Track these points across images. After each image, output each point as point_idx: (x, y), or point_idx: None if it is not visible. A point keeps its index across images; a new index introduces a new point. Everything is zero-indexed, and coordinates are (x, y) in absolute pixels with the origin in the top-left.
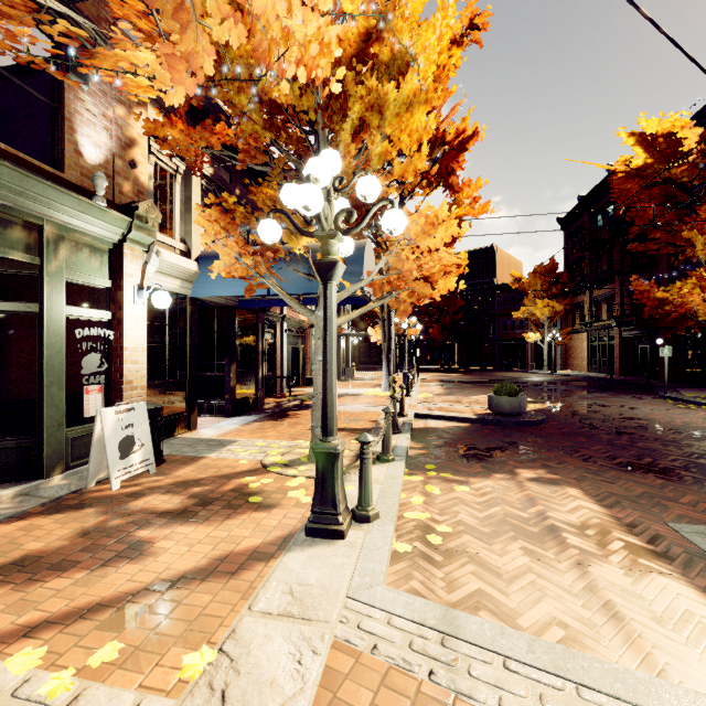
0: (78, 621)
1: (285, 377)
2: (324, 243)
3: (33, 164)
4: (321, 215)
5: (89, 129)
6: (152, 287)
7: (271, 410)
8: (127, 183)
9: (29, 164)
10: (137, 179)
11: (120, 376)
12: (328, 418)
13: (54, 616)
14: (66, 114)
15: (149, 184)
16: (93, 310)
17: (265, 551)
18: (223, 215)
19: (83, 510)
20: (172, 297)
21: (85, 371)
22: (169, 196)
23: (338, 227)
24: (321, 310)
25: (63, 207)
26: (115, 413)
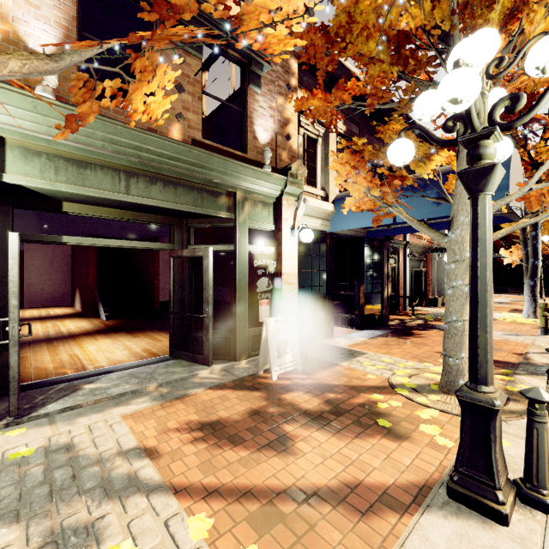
0: (236, 501)
1: (407, 297)
2: (473, 147)
3: (230, 153)
4: (471, 110)
5: (261, 120)
6: (300, 226)
7: (395, 327)
8: (284, 152)
9: (228, 153)
10: (291, 147)
11: (280, 294)
12: (478, 362)
13: (223, 486)
14: (248, 113)
15: (299, 150)
16: (263, 247)
17: (397, 495)
18: (353, 156)
19: (254, 392)
20: (315, 233)
21: (259, 289)
22: (313, 156)
23: (494, 123)
24: (455, 232)
25: (246, 178)
26: (274, 322)
